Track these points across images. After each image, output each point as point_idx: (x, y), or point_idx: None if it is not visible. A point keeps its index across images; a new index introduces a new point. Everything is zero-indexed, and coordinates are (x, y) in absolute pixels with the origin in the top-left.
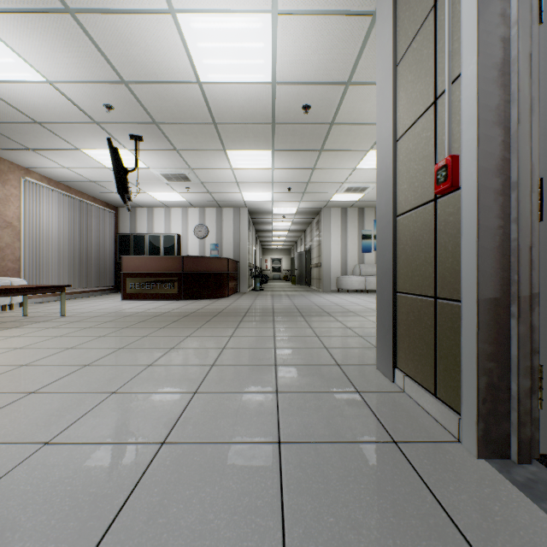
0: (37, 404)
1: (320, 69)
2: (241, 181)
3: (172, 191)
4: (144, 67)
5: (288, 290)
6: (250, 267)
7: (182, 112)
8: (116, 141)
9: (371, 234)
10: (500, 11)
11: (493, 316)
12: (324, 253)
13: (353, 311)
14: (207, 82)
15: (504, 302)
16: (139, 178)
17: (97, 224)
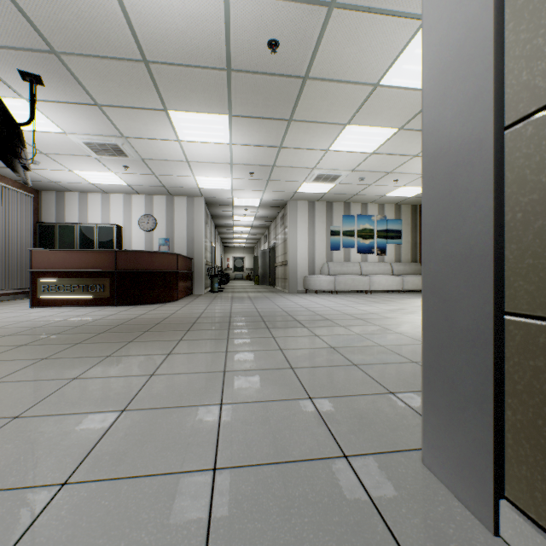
0: None
1: None
2: (193, 160)
3: (106, 171)
4: None
5: (250, 291)
6: (208, 265)
7: (92, 34)
8: (2, 82)
9: (340, 230)
10: None
11: None
12: (290, 250)
13: (330, 319)
14: None
15: None
16: (56, 148)
17: (6, 209)
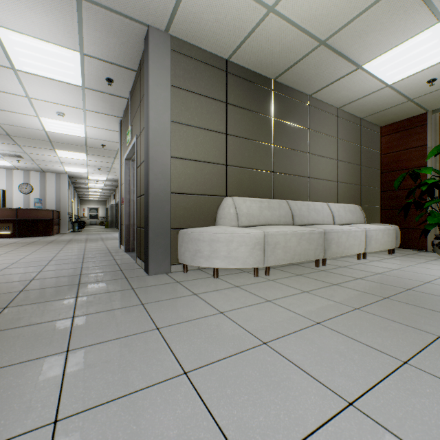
0: (4, 257)
1: (107, 138)
2: (64, 162)
3: (2, 160)
4: (14, 122)
5: (101, 231)
6: (70, 215)
7: (30, 135)
8: None
9: None
10: (129, 175)
11: (128, 227)
12: None
13: None
14: (50, 131)
15: (130, 225)
16: None
17: None
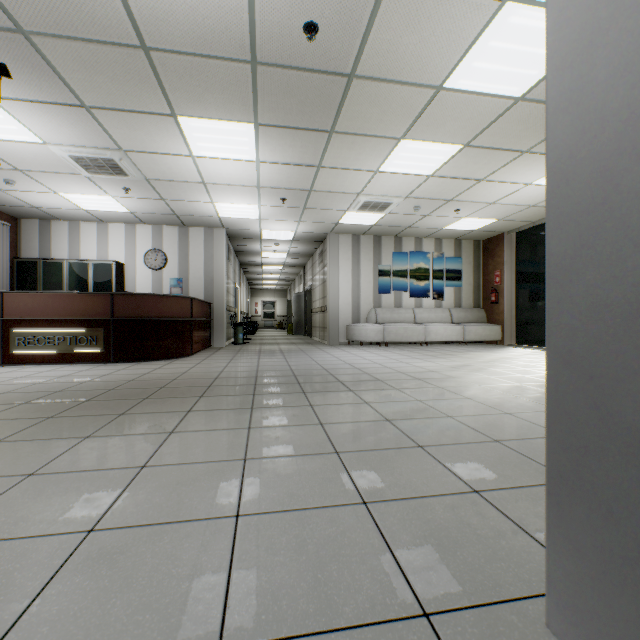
0: None
1: None
2: (210, 182)
3: (101, 194)
4: None
5: (283, 342)
6: (231, 311)
7: (71, 7)
8: None
9: (390, 270)
10: None
11: None
12: (330, 293)
13: (381, 379)
14: None
15: None
16: (35, 163)
17: None
